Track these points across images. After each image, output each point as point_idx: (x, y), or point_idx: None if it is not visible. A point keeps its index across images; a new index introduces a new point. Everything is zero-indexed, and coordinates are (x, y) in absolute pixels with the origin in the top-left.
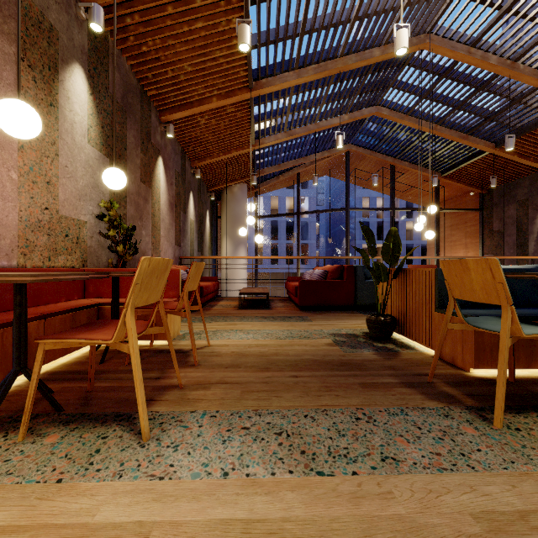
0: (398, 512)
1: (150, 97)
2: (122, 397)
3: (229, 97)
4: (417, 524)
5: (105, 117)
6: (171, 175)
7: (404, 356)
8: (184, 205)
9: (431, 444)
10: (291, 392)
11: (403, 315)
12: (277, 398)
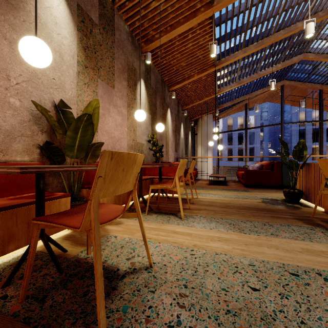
0: (271, 243)
1: (165, 81)
2: (169, 209)
3: (203, 72)
4: (277, 246)
5: (149, 97)
6: (173, 116)
7: (303, 209)
8: (179, 130)
9: (296, 234)
10: (236, 215)
11: (307, 190)
12: (229, 216)
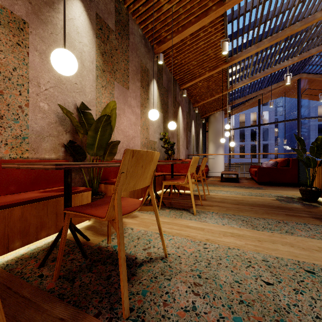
0: (286, 241)
1: (176, 79)
2: (182, 205)
3: (214, 69)
4: (292, 243)
5: (161, 96)
6: (184, 114)
7: (321, 208)
8: (190, 128)
9: (313, 233)
10: (248, 212)
11: None
12: (242, 213)
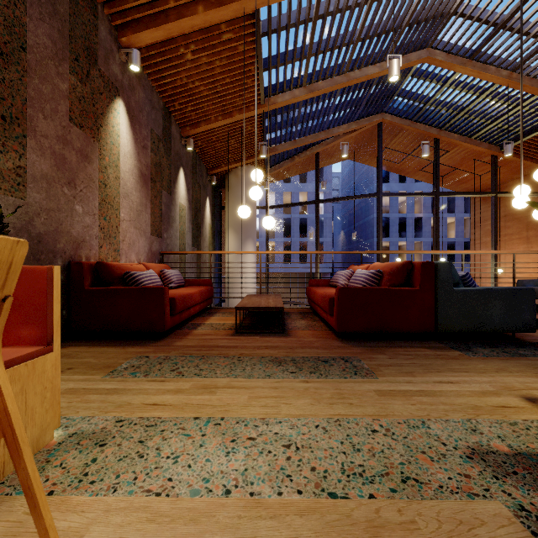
0: None
1: None
2: None
3: (222, 4)
4: None
5: None
6: (143, 134)
7: None
8: (169, 183)
9: None
10: None
11: None
12: None
